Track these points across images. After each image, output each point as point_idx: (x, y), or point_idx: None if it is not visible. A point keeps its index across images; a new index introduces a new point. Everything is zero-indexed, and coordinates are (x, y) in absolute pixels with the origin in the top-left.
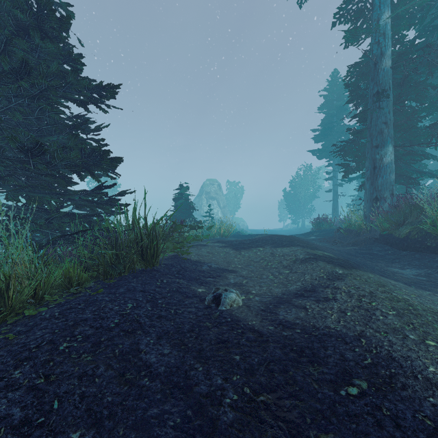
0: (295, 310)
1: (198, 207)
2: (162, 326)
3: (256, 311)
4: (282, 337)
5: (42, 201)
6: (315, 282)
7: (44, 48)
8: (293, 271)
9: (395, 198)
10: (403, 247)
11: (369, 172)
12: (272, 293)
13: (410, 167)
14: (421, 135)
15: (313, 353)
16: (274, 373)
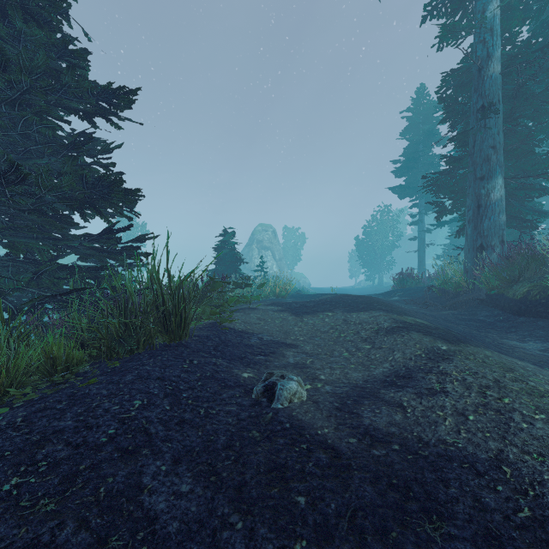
0: (387, 409)
1: (248, 259)
2: (183, 439)
3: (328, 409)
4: (372, 459)
5: (32, 249)
6: (411, 364)
7: (29, 36)
8: (377, 346)
9: (506, 247)
10: (519, 311)
11: (472, 213)
12: (349, 380)
13: (526, 205)
14: (541, 163)
15: (427, 492)
16: (366, 534)
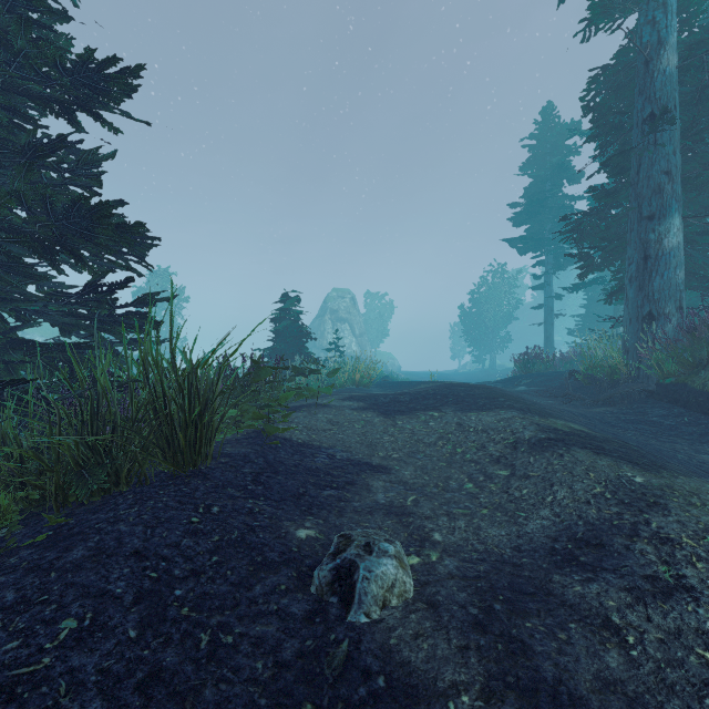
0: (581, 631)
1: (319, 334)
2: None
3: (461, 627)
4: None
5: None
6: (592, 514)
7: None
8: (520, 472)
9: (685, 316)
10: None
11: (635, 267)
12: (486, 545)
13: None
14: None
15: None
16: None
